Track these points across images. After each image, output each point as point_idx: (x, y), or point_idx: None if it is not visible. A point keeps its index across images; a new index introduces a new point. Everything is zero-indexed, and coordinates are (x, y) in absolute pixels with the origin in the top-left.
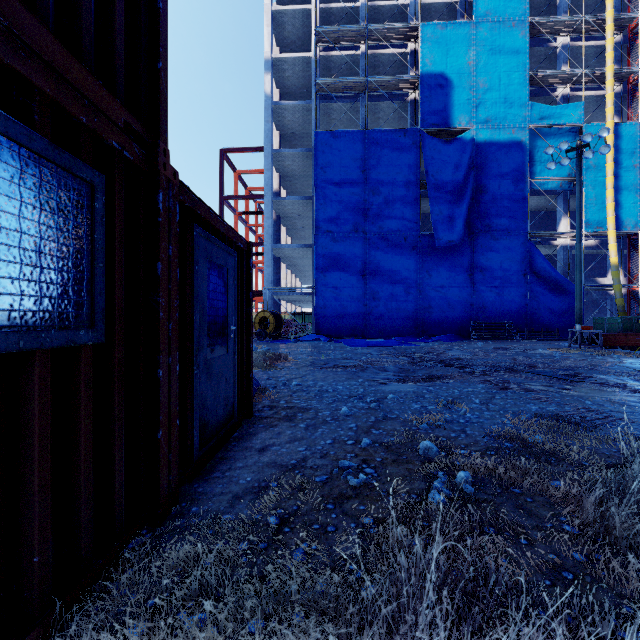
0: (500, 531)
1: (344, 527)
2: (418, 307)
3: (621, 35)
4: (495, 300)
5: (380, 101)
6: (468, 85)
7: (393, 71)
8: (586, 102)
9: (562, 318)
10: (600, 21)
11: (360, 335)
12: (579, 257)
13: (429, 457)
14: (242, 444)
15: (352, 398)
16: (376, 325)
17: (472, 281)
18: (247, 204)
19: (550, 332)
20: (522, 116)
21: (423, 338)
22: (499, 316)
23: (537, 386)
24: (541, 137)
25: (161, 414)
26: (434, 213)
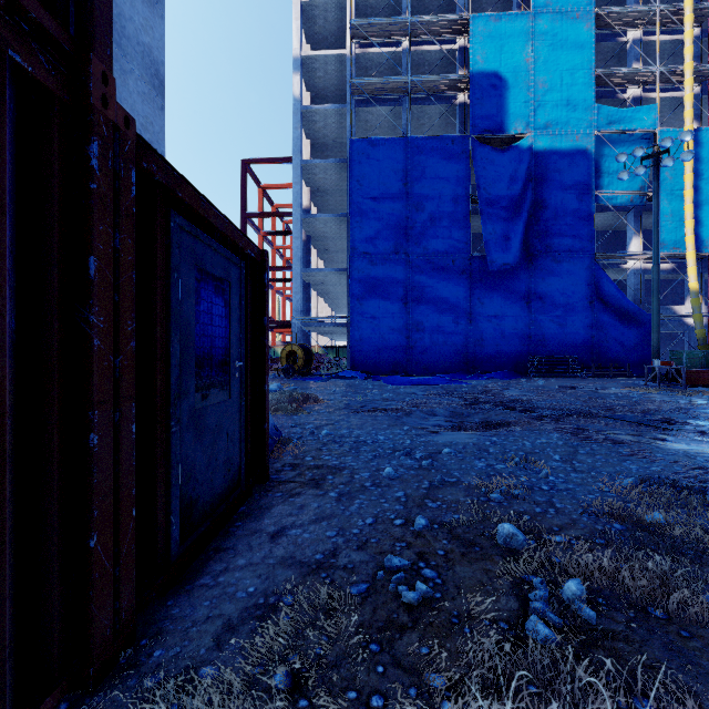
0: (662, 707)
1: (398, 697)
2: (468, 340)
3: (701, 28)
4: (556, 331)
5: (424, 105)
6: (525, 85)
7: (439, 71)
8: (660, 105)
9: (634, 352)
10: (677, 12)
11: (402, 372)
12: (656, 281)
13: (512, 548)
14: (249, 525)
15: (397, 453)
16: (420, 360)
17: (530, 310)
18: (273, 223)
19: (620, 368)
20: (587, 121)
21: (474, 375)
22: (561, 350)
23: (624, 435)
24: (609, 145)
25: (96, 507)
26: (486, 232)
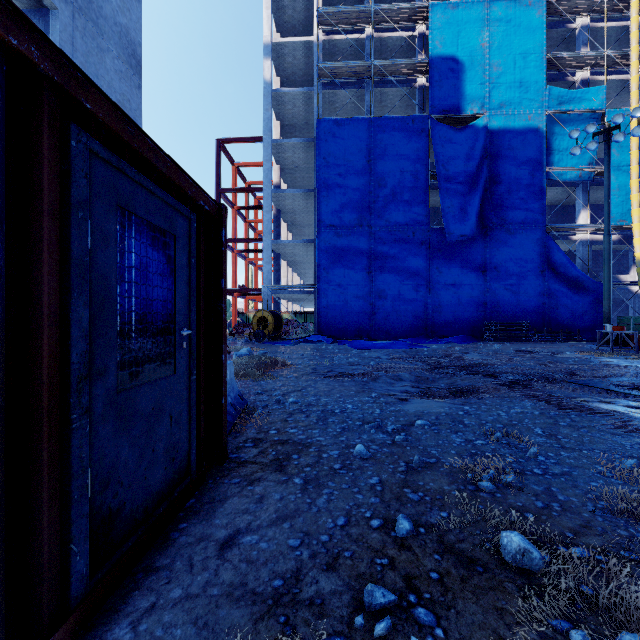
0: None
1: None
2: (427, 306)
3: None
4: (510, 299)
5: (386, 87)
6: (481, 68)
7: (400, 57)
8: (606, 87)
9: (583, 318)
10: None
11: (365, 336)
12: (607, 251)
13: (525, 569)
14: (195, 528)
15: (367, 425)
16: (382, 325)
17: (485, 278)
18: (246, 199)
19: (570, 333)
20: (539, 101)
21: (433, 339)
22: (514, 316)
23: (597, 403)
24: (560, 124)
25: None
26: (445, 205)
